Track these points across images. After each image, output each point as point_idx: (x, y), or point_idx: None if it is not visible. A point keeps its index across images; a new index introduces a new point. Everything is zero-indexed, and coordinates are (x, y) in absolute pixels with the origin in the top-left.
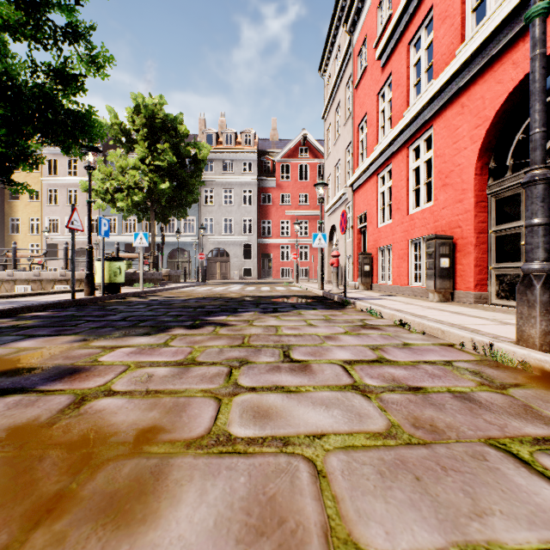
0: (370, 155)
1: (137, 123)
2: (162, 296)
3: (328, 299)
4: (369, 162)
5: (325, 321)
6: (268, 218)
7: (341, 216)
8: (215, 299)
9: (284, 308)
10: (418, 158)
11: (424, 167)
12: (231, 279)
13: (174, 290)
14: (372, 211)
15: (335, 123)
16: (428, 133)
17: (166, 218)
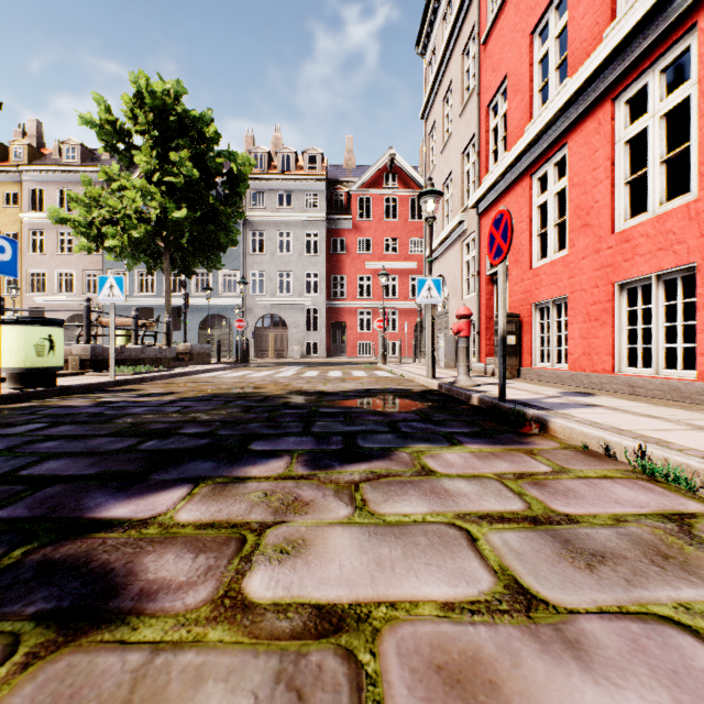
0: (520, 139)
1: (143, 122)
2: (136, 393)
3: (457, 401)
4: (518, 152)
5: (556, 547)
6: (341, 273)
7: (492, 226)
8: (229, 401)
9: (371, 439)
10: (632, 121)
11: (660, 126)
12: (289, 358)
13: (183, 376)
14: (520, 241)
15: (443, 118)
16: (676, 50)
17: (189, 268)
